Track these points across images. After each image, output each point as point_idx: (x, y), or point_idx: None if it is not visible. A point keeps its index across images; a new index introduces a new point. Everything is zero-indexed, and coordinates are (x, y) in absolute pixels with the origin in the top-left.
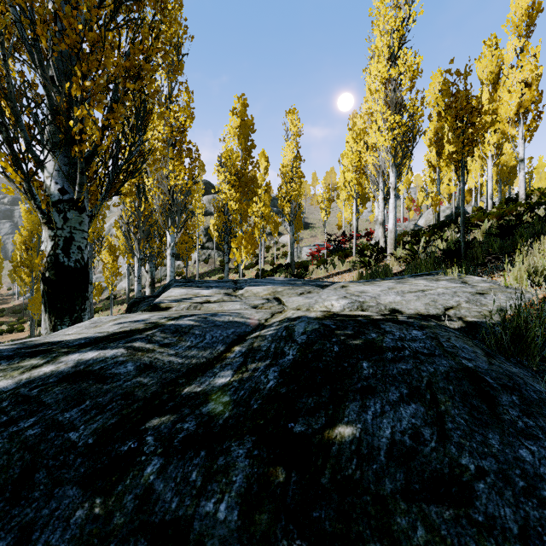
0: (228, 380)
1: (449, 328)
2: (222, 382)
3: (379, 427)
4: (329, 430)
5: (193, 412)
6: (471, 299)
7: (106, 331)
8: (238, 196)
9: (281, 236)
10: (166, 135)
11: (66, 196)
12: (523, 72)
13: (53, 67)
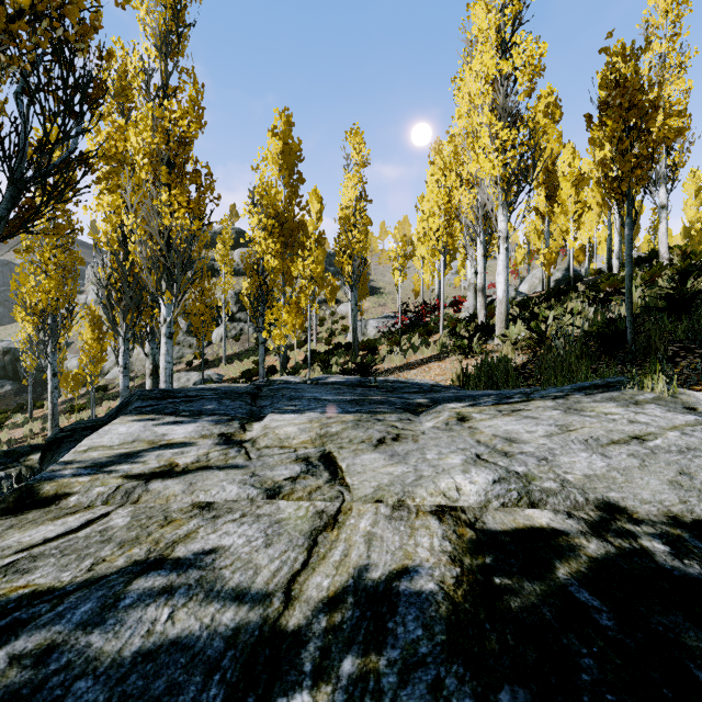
0: None
1: None
2: None
3: None
4: None
5: None
6: None
7: None
8: (278, 248)
9: (339, 305)
10: (157, 146)
11: None
12: (666, 88)
13: None
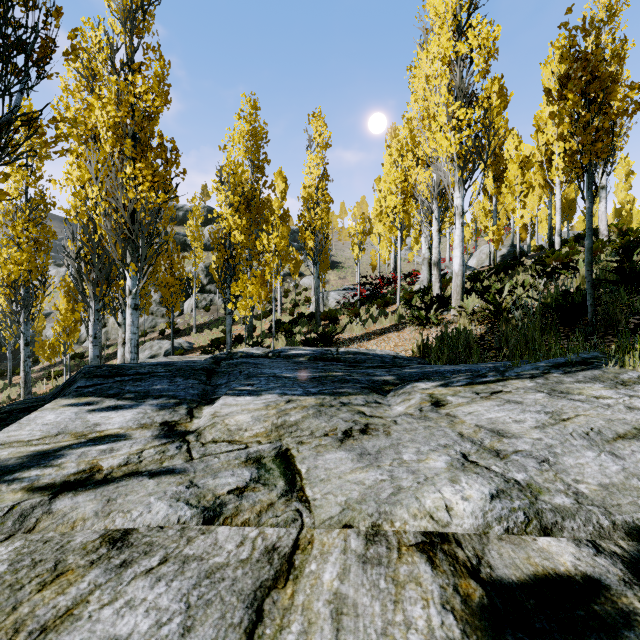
0: None
1: None
2: None
3: None
4: None
5: None
6: None
7: None
8: (244, 224)
9: (302, 278)
10: (121, 119)
11: None
12: None
13: None
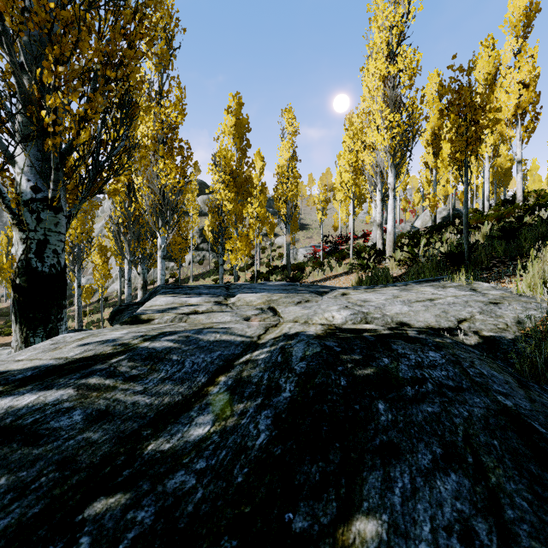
0: (206, 432)
1: (466, 345)
2: (198, 434)
3: (413, 520)
4: (344, 527)
5: (153, 489)
6: (484, 309)
7: (64, 356)
8: (233, 196)
9: (276, 237)
10: (156, 131)
11: (40, 195)
12: (521, 73)
13: (21, 50)
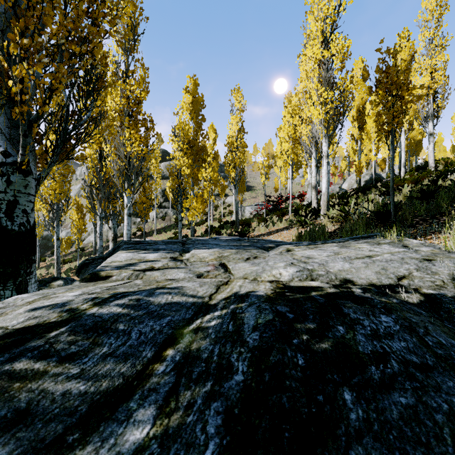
0: (144, 436)
1: (410, 304)
2: (134, 441)
3: None
4: None
5: None
6: (420, 266)
7: (5, 326)
8: (190, 163)
9: (227, 197)
10: (123, 106)
11: (10, 159)
12: (432, 60)
13: None
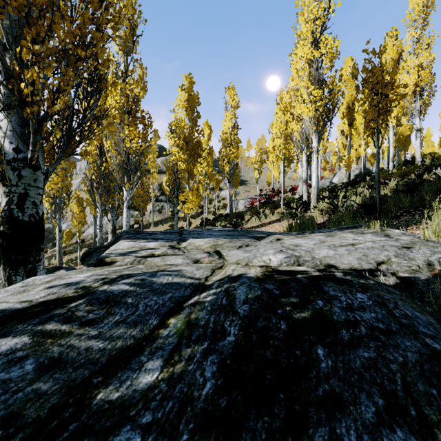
0: (154, 379)
1: (386, 285)
2: (147, 382)
3: None
4: None
5: None
6: (399, 253)
7: (29, 299)
8: (186, 158)
9: (221, 191)
10: (122, 104)
11: (21, 155)
12: (419, 58)
13: (3, 31)
